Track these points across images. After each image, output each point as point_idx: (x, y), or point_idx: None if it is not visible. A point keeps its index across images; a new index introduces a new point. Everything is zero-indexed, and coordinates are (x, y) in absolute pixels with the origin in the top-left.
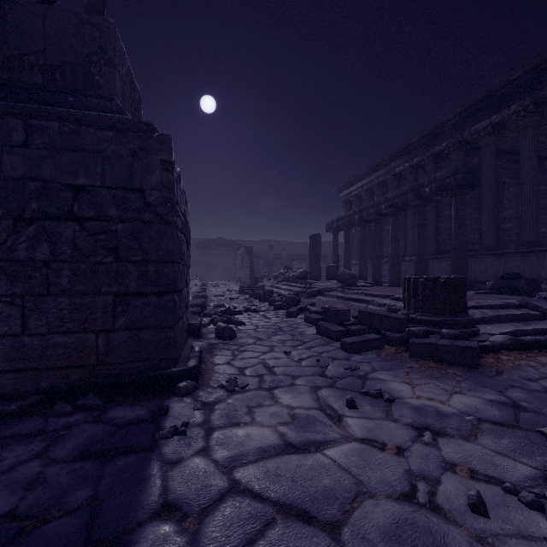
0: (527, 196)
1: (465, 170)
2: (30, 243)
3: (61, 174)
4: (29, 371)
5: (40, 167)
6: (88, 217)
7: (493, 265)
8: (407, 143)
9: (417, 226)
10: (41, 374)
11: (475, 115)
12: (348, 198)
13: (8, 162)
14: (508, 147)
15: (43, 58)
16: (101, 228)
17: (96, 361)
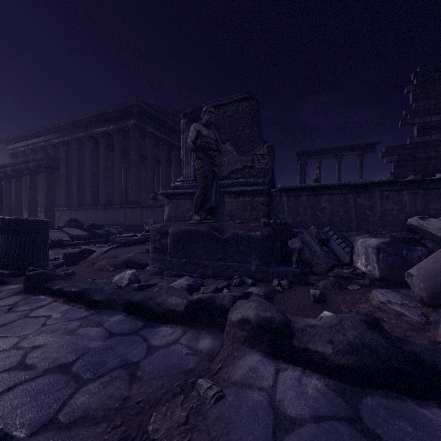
0: (117, 177)
1: (49, 159)
2: None
3: None
4: None
5: None
6: None
7: (103, 214)
8: (58, 123)
9: (29, 188)
10: None
11: (96, 123)
12: (15, 152)
13: None
14: (123, 147)
15: None
16: None
17: None
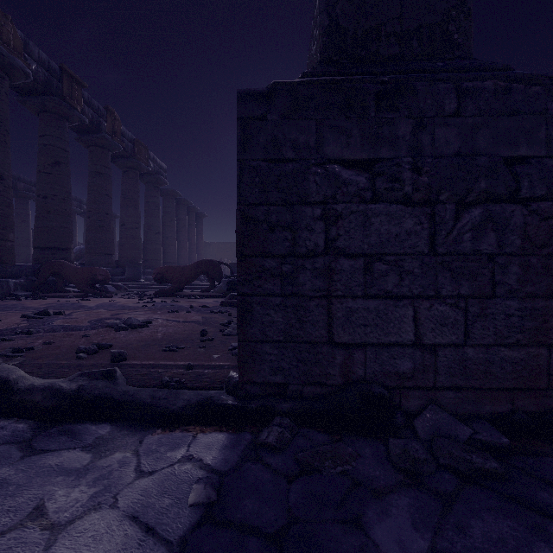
0: None
1: None
2: (471, 232)
3: (495, 146)
4: (465, 390)
5: (472, 138)
6: (534, 197)
7: None
8: None
9: None
10: (478, 395)
11: None
12: None
13: (439, 137)
14: None
15: (399, 25)
16: (552, 210)
17: (542, 385)
